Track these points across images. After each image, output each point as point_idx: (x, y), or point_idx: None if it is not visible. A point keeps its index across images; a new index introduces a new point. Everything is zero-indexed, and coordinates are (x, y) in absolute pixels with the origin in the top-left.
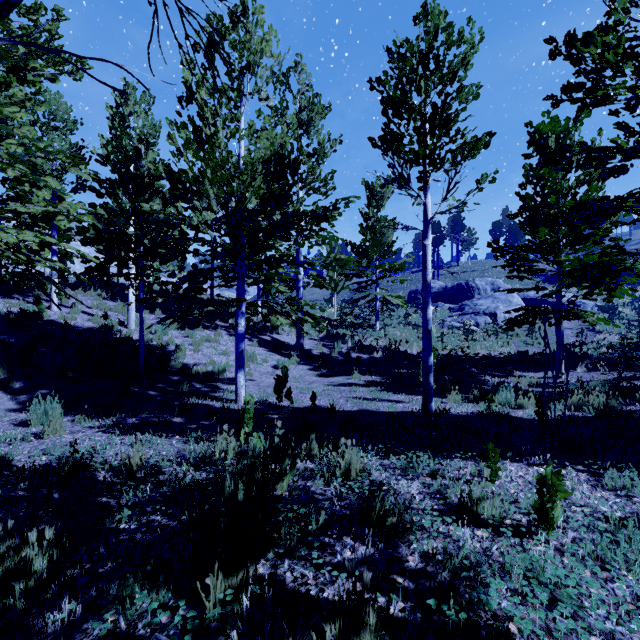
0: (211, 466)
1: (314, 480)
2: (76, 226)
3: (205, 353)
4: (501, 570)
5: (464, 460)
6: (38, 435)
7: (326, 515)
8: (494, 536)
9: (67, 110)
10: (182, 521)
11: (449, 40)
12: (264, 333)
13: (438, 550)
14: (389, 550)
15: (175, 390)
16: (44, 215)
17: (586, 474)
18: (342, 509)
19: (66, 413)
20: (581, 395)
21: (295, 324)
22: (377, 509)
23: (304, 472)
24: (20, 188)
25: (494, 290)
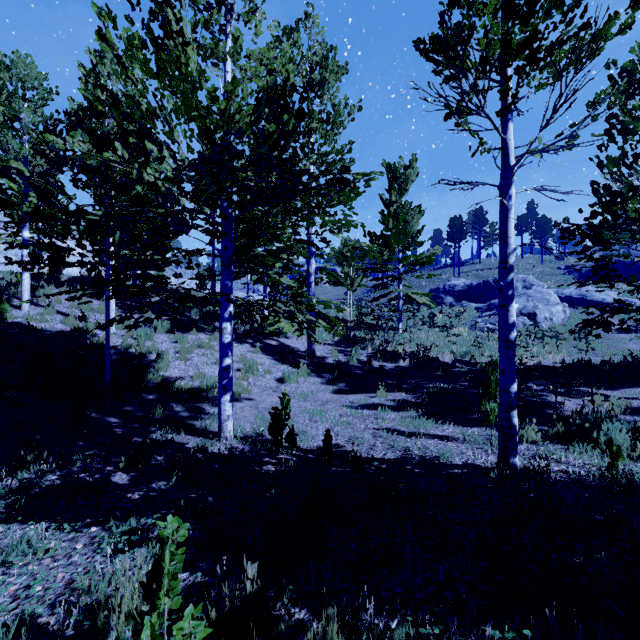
0: None
1: None
2: (5, 196)
3: (195, 363)
4: None
5: None
6: None
7: None
8: None
9: (39, 76)
10: None
11: None
12: (270, 337)
13: None
14: None
15: (145, 416)
16: None
17: None
18: None
19: None
20: None
21: (301, 330)
22: None
23: None
24: None
25: (526, 288)
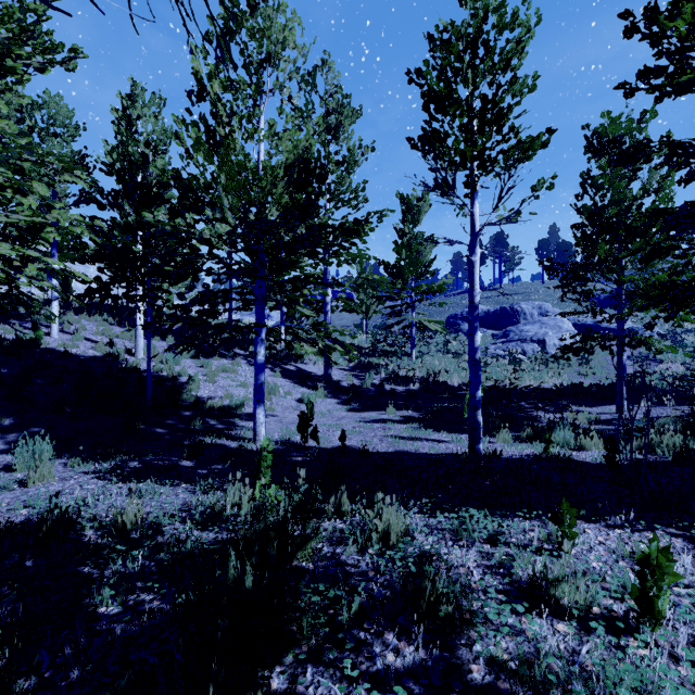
0: (221, 524)
1: (345, 545)
2: (73, 241)
3: (221, 385)
4: (600, 689)
5: (527, 519)
6: (23, 482)
7: (360, 597)
8: (581, 632)
9: (68, 114)
10: (176, 607)
11: (501, 22)
12: (288, 362)
13: (510, 654)
14: (445, 653)
15: (186, 427)
16: (30, 226)
17: (682, 540)
18: (381, 588)
19: (59, 455)
20: (653, 435)
21: (322, 353)
22: (427, 594)
23: (332, 534)
24: (16, 201)
25: (542, 315)
